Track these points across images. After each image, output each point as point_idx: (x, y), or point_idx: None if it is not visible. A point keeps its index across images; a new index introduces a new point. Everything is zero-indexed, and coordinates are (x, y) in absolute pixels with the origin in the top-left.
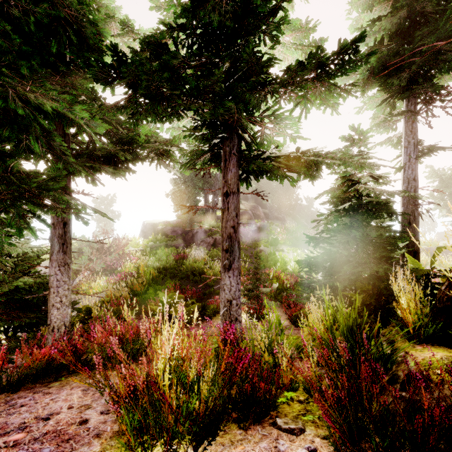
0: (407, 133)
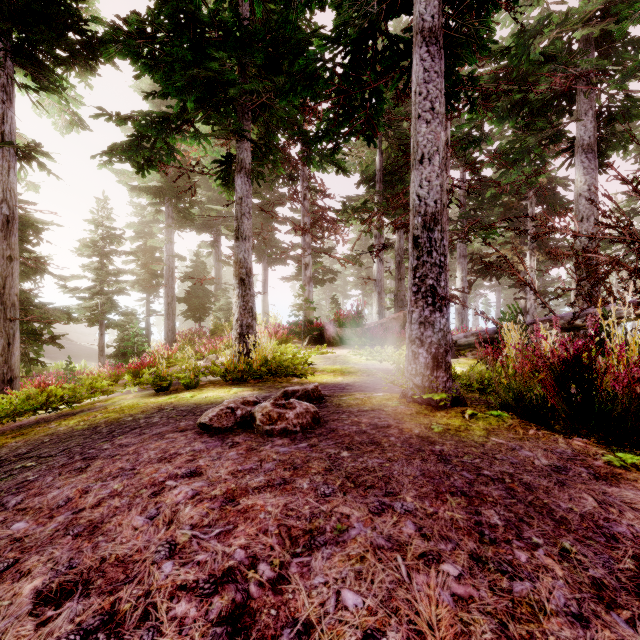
0: (147, 305)
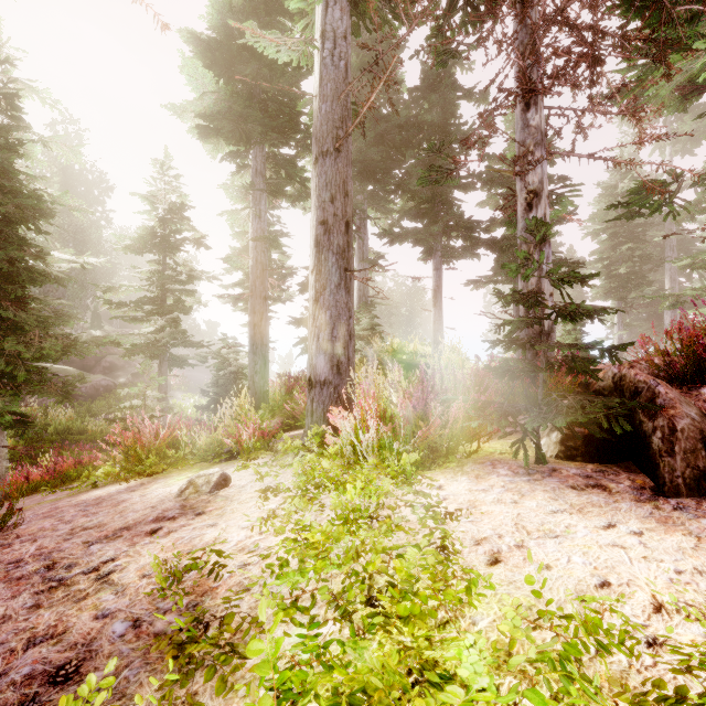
0: None
